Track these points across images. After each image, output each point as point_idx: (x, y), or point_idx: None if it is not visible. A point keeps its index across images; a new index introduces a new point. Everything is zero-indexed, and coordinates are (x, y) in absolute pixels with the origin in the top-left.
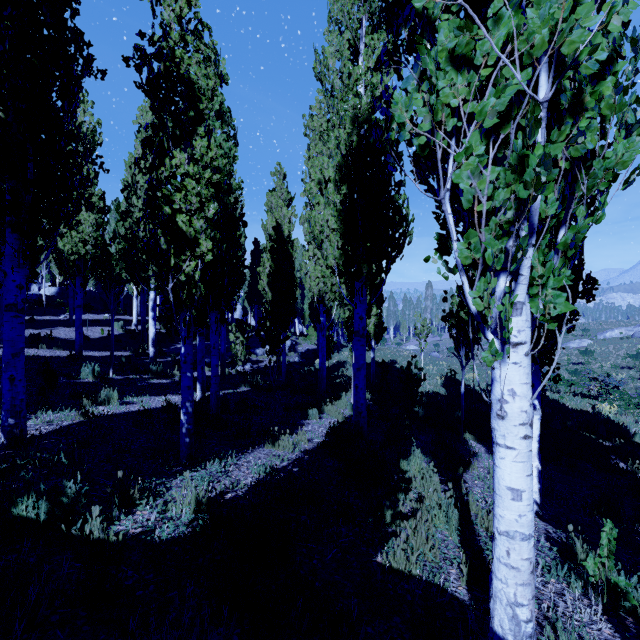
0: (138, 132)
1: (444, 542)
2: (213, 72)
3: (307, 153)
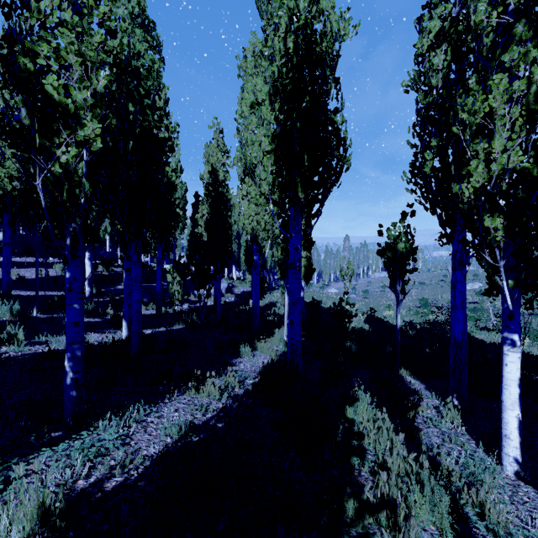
0: None
1: None
2: None
3: (241, 94)
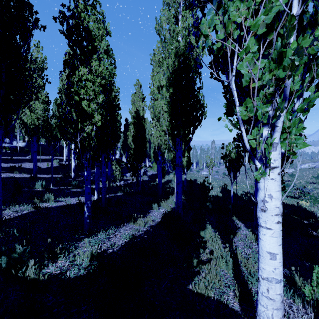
0: None
1: (225, 276)
2: (101, 26)
3: (152, 73)
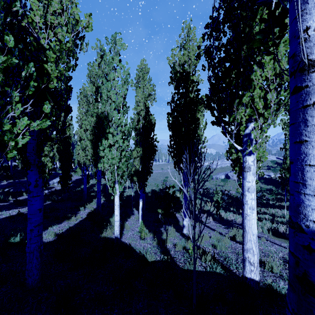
0: None
1: None
2: None
3: (78, 107)
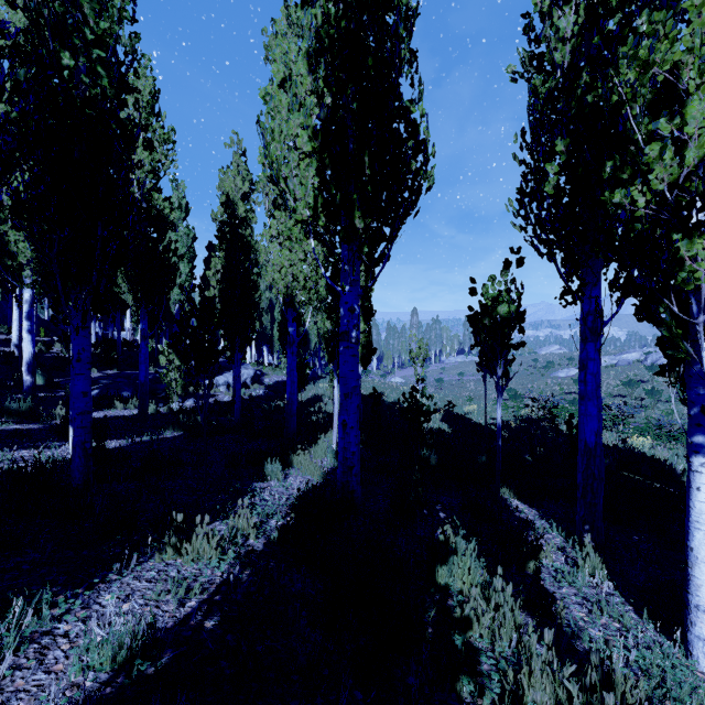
0: (1, 40)
1: None
2: None
3: (269, 87)
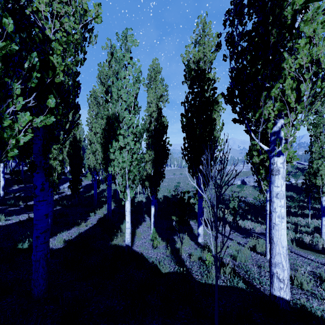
0: None
1: None
2: None
3: (89, 110)
